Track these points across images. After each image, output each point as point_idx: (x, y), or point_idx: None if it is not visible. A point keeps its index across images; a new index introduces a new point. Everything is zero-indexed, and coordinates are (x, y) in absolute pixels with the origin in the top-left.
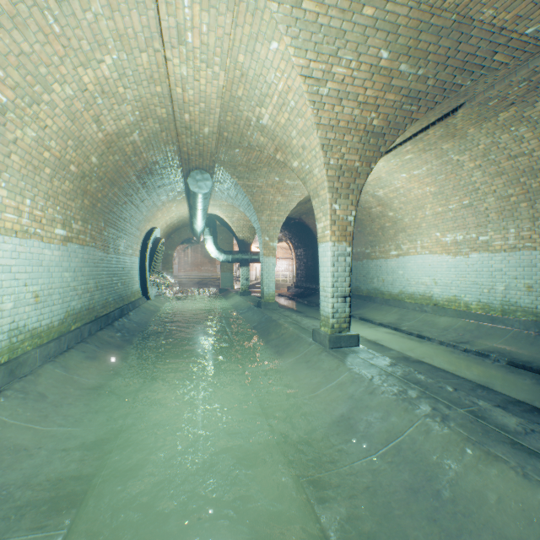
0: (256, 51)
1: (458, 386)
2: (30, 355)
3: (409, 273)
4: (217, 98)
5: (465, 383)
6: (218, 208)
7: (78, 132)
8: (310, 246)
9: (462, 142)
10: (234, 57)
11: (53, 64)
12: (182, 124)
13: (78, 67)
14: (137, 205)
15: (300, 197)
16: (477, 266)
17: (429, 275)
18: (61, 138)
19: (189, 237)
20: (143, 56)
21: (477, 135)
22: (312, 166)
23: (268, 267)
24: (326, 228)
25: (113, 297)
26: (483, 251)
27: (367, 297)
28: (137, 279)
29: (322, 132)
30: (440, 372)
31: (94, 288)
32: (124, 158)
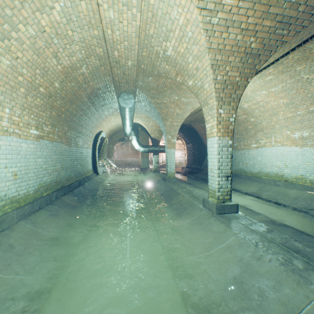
0: None
1: None
2: (8, 215)
3: (265, 159)
4: (135, 36)
5: None
6: (139, 119)
7: (42, 64)
8: (196, 142)
9: (313, 63)
10: (146, 0)
11: (16, 7)
12: (113, 59)
13: (35, 11)
14: (89, 117)
15: (191, 110)
16: None
17: (281, 160)
18: (30, 67)
19: (123, 137)
20: (82, 3)
21: None
22: (203, 82)
23: (170, 155)
24: (213, 127)
25: (74, 174)
26: None
27: (235, 174)
28: (90, 162)
29: (212, 54)
30: (304, 235)
31: (61, 168)
32: (78, 85)
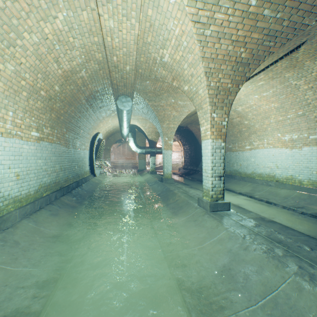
0: (160, 5)
1: (306, 243)
2: (12, 214)
3: (258, 160)
4: (134, 44)
5: (310, 240)
6: (137, 121)
7: (44, 69)
8: (192, 144)
9: (300, 71)
10: (145, 12)
11: (22, 17)
12: (112, 64)
13: (39, 21)
14: (87, 118)
15: (188, 112)
16: (308, 155)
17: (273, 162)
18: (32, 72)
19: (119, 139)
20: (84, 13)
21: (312, 65)
22: (198, 88)
23: (167, 157)
24: (207, 130)
25: (72, 175)
26: (313, 146)
27: (230, 175)
28: (88, 164)
29: (206, 63)
30: (289, 230)
31: (59, 169)
32: (77, 87)
